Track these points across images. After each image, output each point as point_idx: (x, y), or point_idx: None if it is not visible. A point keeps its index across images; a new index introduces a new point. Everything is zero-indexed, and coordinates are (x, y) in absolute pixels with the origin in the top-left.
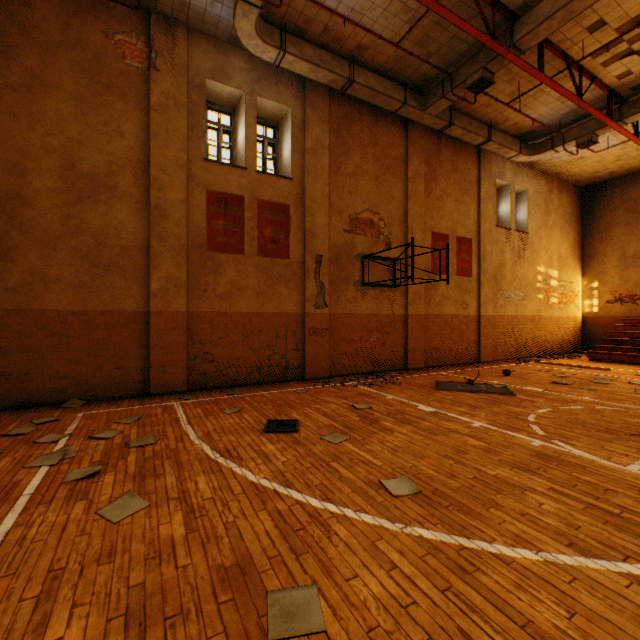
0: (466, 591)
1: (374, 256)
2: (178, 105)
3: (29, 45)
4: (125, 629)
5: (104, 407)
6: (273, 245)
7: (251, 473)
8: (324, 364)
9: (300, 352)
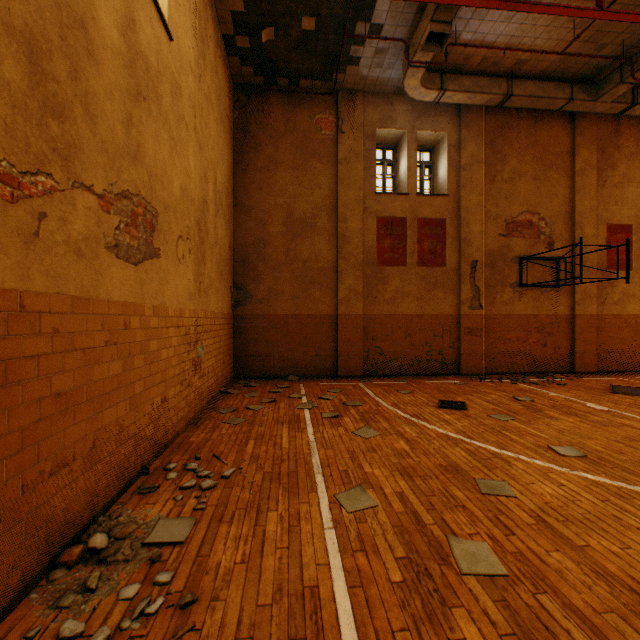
0: (621, 504)
1: (533, 257)
2: (356, 155)
3: (267, 140)
4: (401, 475)
5: (312, 382)
6: (430, 256)
7: (439, 428)
8: (479, 362)
9: (455, 349)
